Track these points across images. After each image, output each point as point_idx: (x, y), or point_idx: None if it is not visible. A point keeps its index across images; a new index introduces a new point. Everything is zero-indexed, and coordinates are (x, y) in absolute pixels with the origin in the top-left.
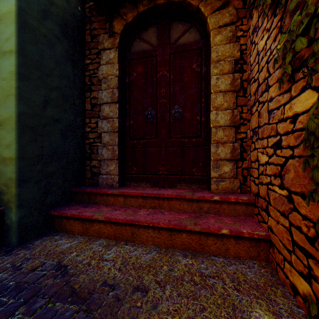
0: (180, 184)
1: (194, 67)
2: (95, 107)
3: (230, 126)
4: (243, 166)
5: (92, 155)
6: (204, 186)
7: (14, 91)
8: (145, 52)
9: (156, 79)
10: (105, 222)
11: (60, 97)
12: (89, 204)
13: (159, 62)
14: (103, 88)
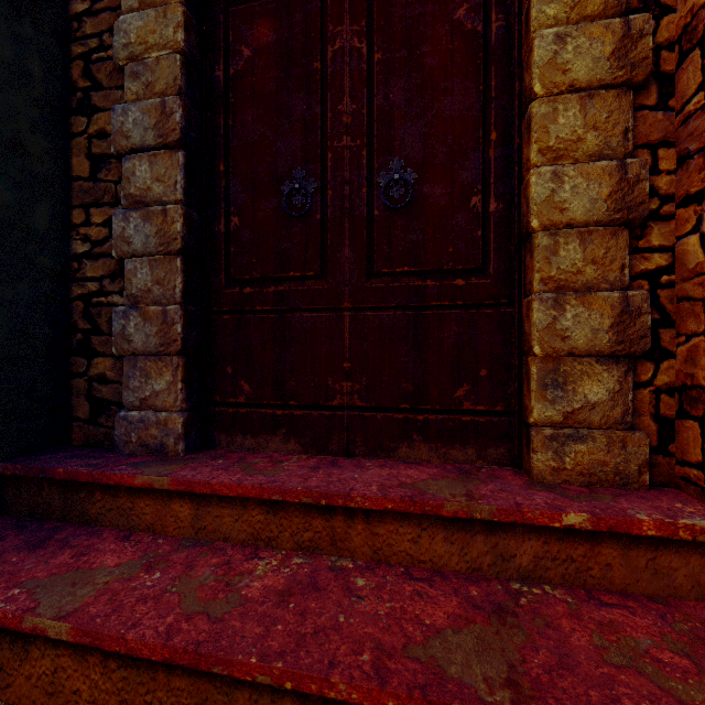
0: (407, 444)
1: (459, 15)
2: (105, 169)
3: (609, 223)
4: (662, 381)
5: (94, 338)
6: (496, 451)
7: None
8: None
9: (323, 66)
10: (81, 646)
11: None
12: (64, 523)
13: (333, 4)
14: (131, 97)
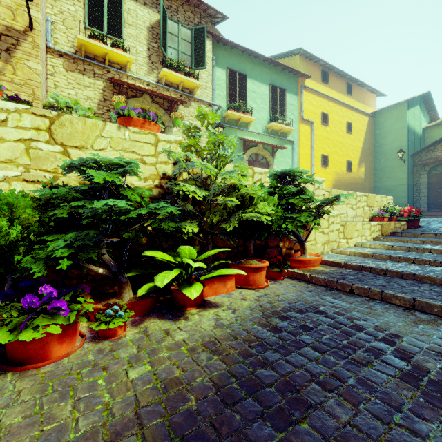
0: None
1: None
2: (417, 190)
3: None
4: None
5: (416, 203)
6: None
7: (406, 191)
8: (437, 174)
9: (441, 181)
10: (427, 216)
11: (410, 189)
12: None
13: None
14: (421, 185)
